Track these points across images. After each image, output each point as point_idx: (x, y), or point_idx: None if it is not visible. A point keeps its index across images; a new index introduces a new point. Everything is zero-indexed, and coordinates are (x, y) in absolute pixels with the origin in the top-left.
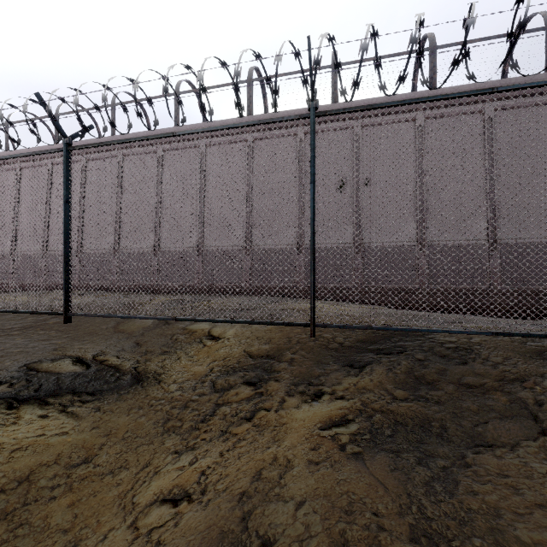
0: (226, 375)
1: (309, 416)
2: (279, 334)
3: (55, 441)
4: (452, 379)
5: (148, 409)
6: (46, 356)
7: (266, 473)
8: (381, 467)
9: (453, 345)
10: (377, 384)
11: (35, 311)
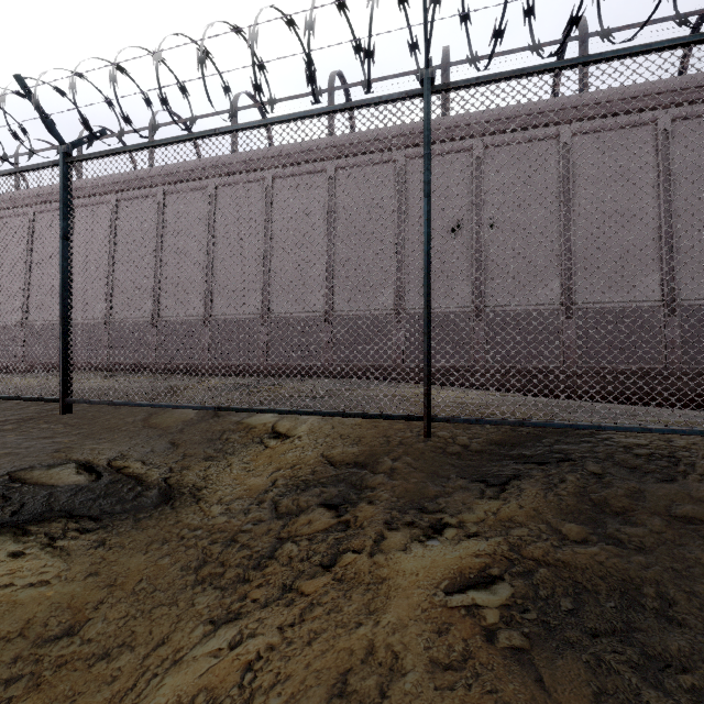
0: (294, 492)
1: (426, 567)
2: (372, 431)
3: (26, 596)
4: (655, 506)
5: (176, 544)
6: (42, 461)
7: (355, 682)
8: (574, 688)
9: (644, 451)
10: (531, 512)
11: (21, 396)
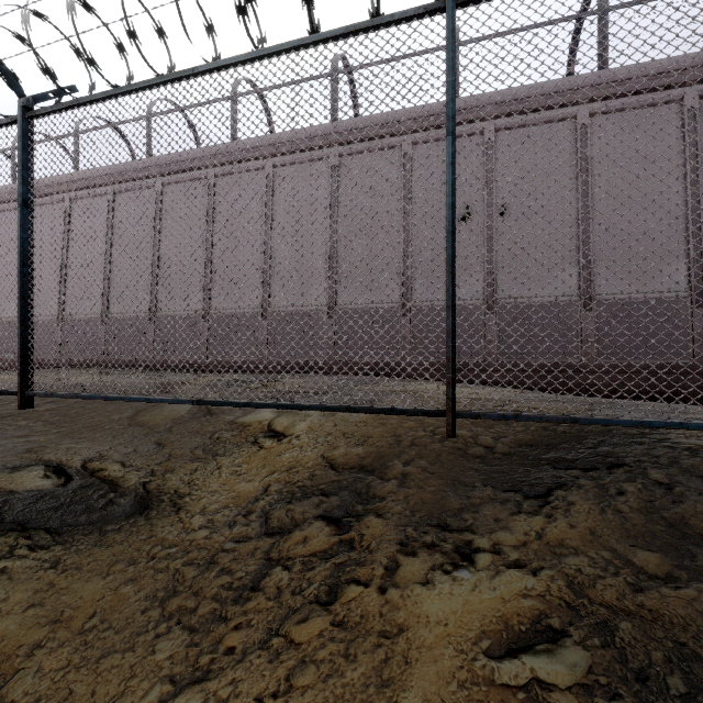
0: (288, 501)
1: (456, 612)
2: (379, 430)
3: None
4: None
5: (144, 566)
6: (8, 462)
7: None
8: None
9: None
10: (587, 534)
11: None
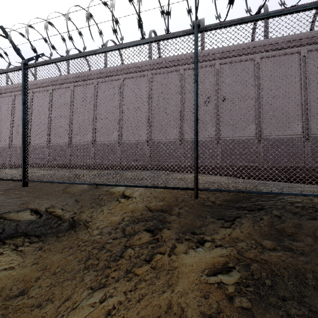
0: (132, 224)
1: (196, 262)
2: (169, 195)
3: (2, 275)
4: (308, 232)
5: (76, 249)
6: (14, 209)
7: None
8: None
9: (300, 205)
10: (247, 235)
11: (4, 178)
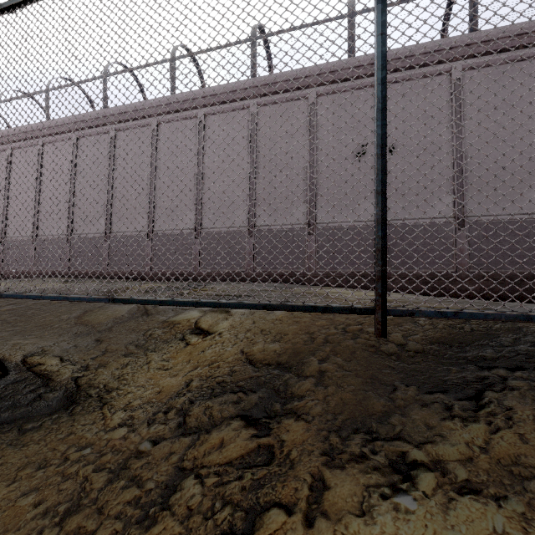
0: (208, 398)
1: None
2: (293, 328)
3: None
4: None
5: (53, 470)
6: None
7: None
8: None
9: None
10: None
11: None
